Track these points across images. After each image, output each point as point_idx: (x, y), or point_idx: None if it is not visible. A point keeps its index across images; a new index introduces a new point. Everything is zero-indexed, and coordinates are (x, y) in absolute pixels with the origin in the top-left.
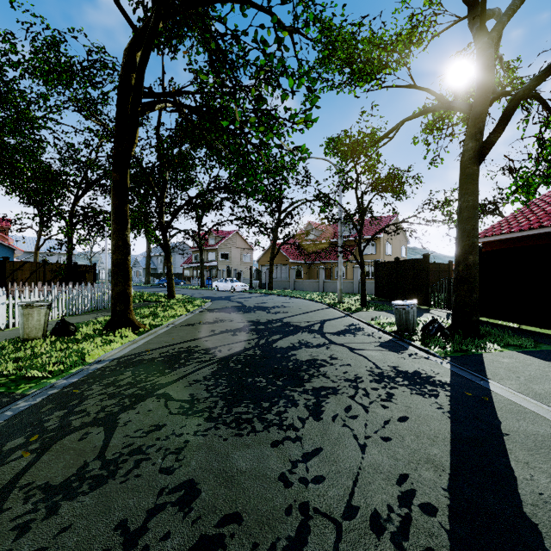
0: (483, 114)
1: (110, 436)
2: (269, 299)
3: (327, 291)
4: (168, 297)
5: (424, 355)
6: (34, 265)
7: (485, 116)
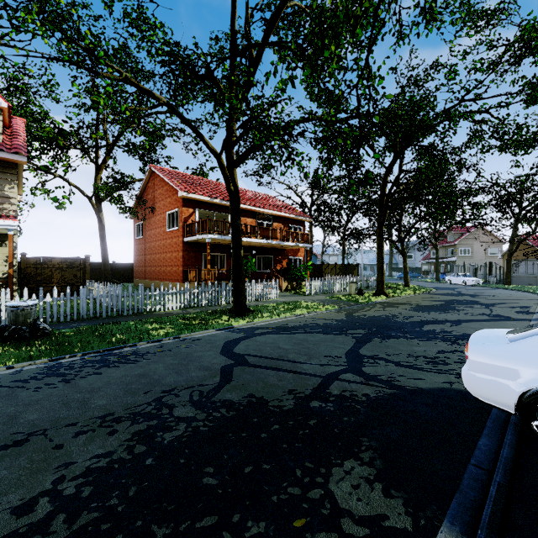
0: None
1: (384, 309)
2: (491, 291)
3: None
4: (404, 285)
5: (535, 315)
6: (332, 265)
7: None
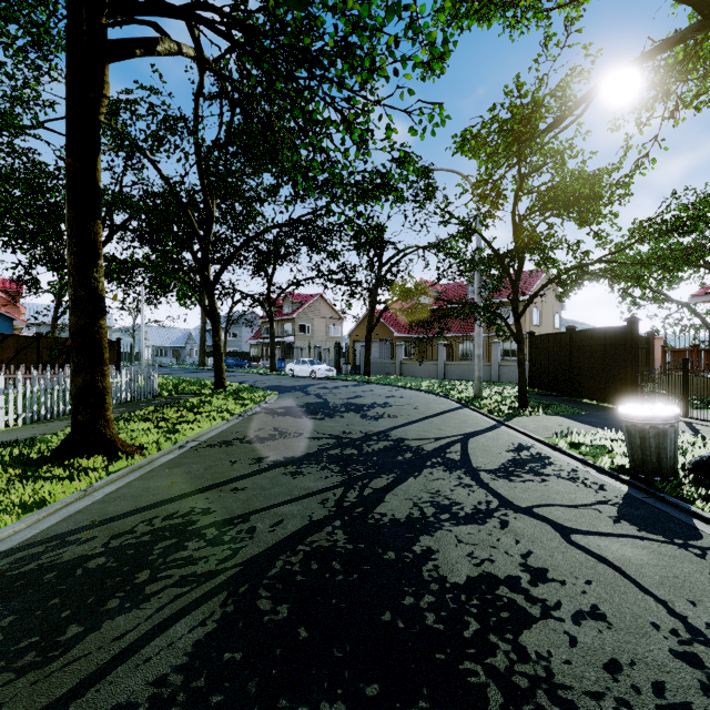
0: None
1: None
2: (364, 390)
3: (450, 378)
4: (215, 387)
5: None
6: (21, 340)
7: None
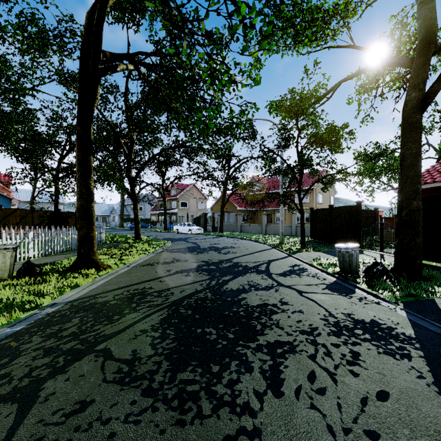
0: (426, 64)
1: (19, 422)
2: (220, 240)
3: (269, 233)
4: (135, 238)
5: (374, 299)
6: (23, 212)
7: (428, 67)
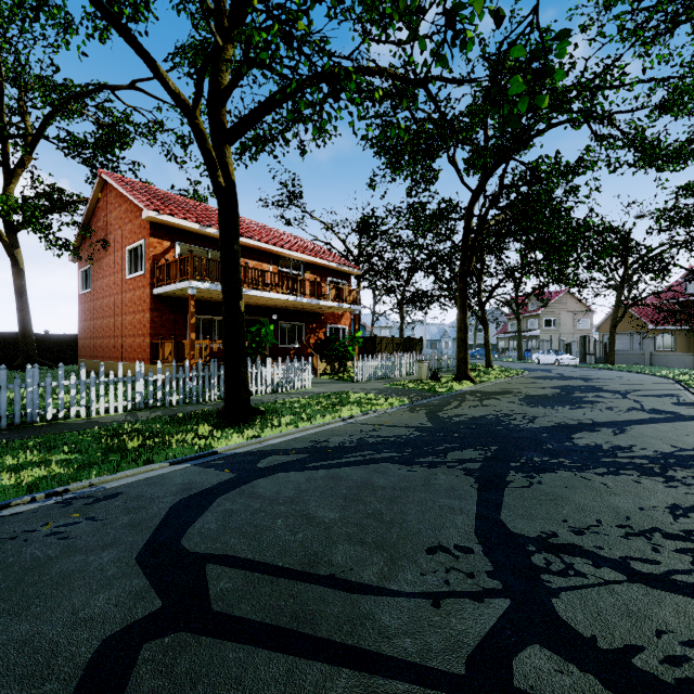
0: None
1: (482, 403)
2: (599, 373)
3: None
4: (485, 366)
5: None
6: (387, 339)
7: None
